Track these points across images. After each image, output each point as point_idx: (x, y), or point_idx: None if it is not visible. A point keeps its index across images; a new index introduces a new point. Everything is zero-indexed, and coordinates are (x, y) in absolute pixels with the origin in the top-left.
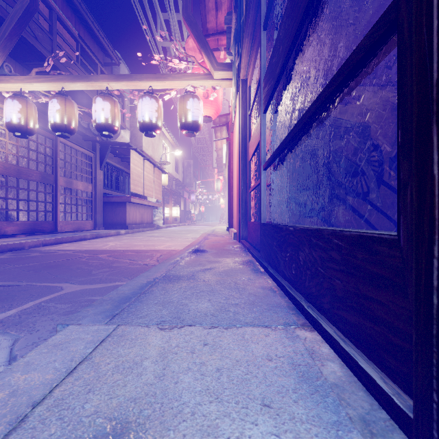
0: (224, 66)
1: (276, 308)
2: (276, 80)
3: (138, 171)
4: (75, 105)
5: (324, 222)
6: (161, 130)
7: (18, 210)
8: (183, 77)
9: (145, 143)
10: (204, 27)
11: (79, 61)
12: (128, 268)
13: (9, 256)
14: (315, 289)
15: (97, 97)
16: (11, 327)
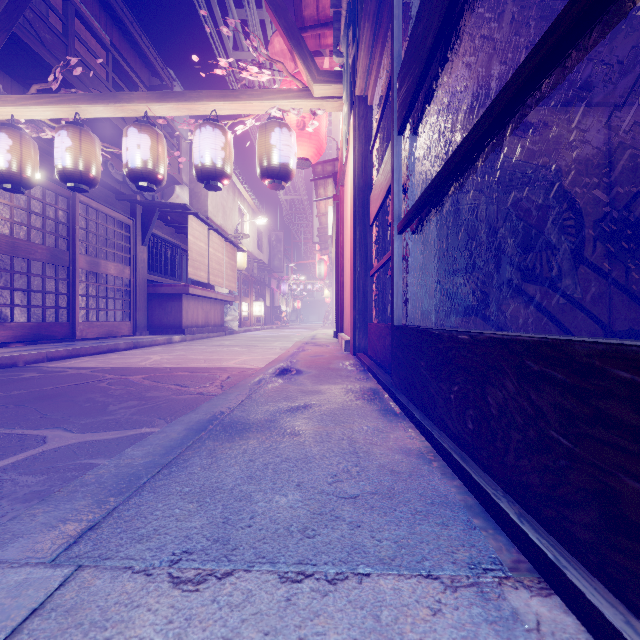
0: (330, 76)
1: (440, 509)
2: (424, 62)
3: (201, 247)
4: (96, 140)
5: (490, 324)
6: (236, 188)
7: (13, 306)
8: (265, 95)
9: (213, 206)
10: (298, 15)
11: (110, 80)
12: (170, 400)
13: None
14: (540, 479)
15: (130, 127)
16: None
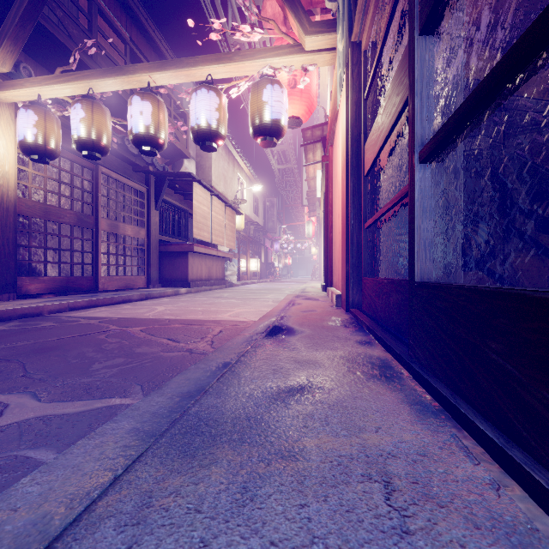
0: (322, 26)
1: None
2: None
3: (204, 210)
4: (106, 112)
5: (498, 279)
6: (236, 160)
7: (46, 263)
8: (257, 55)
9: (215, 176)
10: None
11: None
12: (156, 359)
13: (9, 328)
14: None
15: (134, 96)
16: None
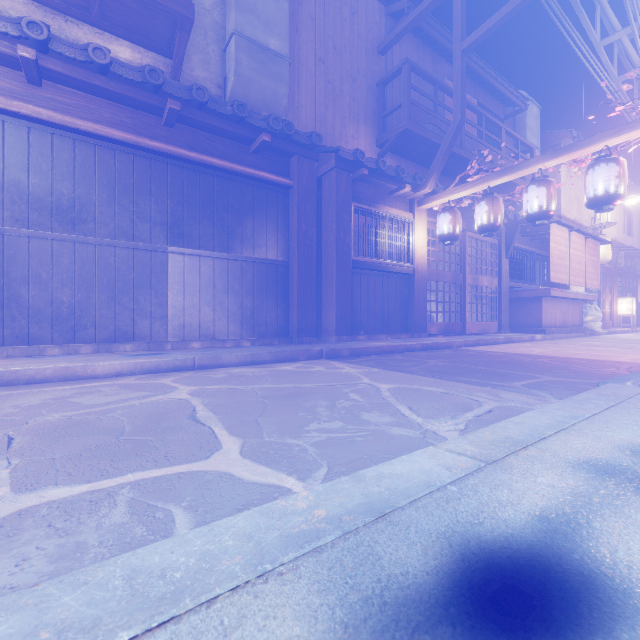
0: None
1: None
2: None
3: (561, 250)
4: (500, 200)
5: None
6: None
7: (437, 312)
8: None
9: (565, 202)
10: None
11: (483, 137)
12: (593, 373)
13: (453, 352)
14: None
15: (529, 186)
16: (536, 388)
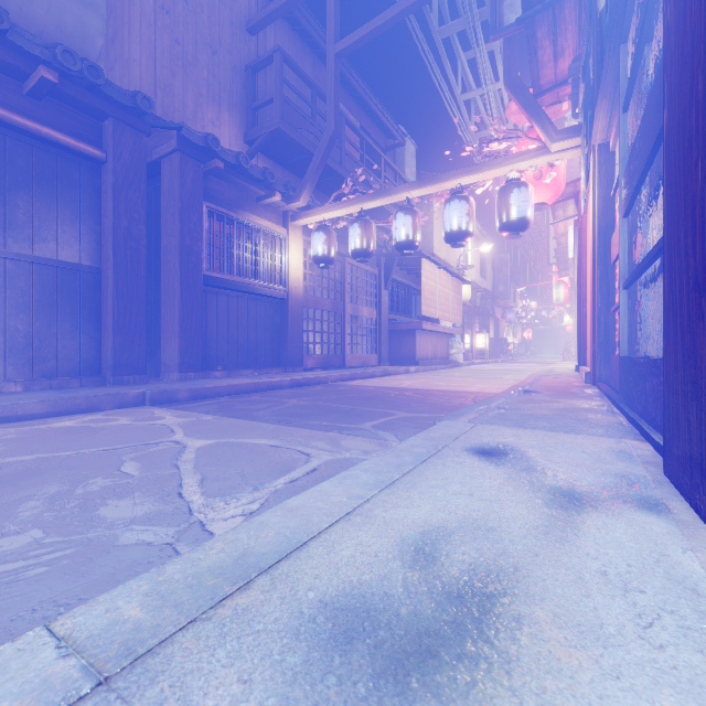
0: (568, 133)
1: (616, 431)
2: (632, 192)
3: (431, 285)
4: (373, 225)
5: None
6: None
7: (315, 343)
8: (504, 162)
9: (437, 242)
10: (536, 86)
11: (363, 161)
12: (444, 405)
13: (324, 388)
14: (654, 412)
15: (398, 213)
16: (385, 429)
